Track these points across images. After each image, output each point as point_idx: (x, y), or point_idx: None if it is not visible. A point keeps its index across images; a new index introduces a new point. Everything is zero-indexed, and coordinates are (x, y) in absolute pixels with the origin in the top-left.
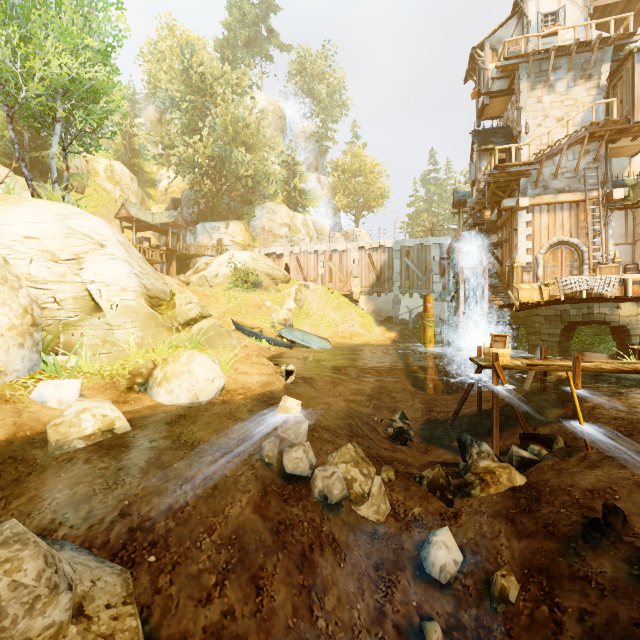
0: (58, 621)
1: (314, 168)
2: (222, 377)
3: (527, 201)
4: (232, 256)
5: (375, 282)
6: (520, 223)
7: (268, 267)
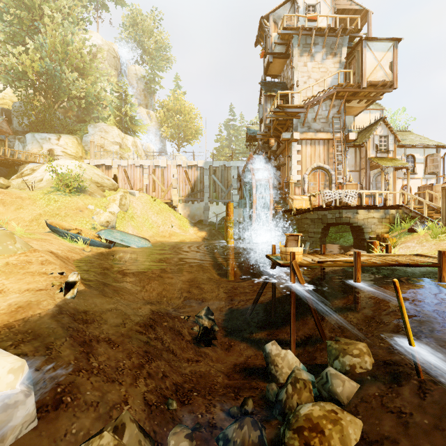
0: None
1: (144, 104)
2: None
3: (298, 135)
4: (59, 164)
5: (190, 193)
6: (293, 151)
7: (97, 176)
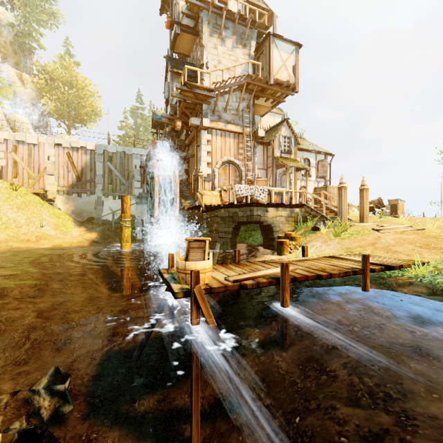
0: None
1: (14, 62)
2: None
3: (208, 122)
4: None
5: (75, 182)
6: (203, 140)
7: None
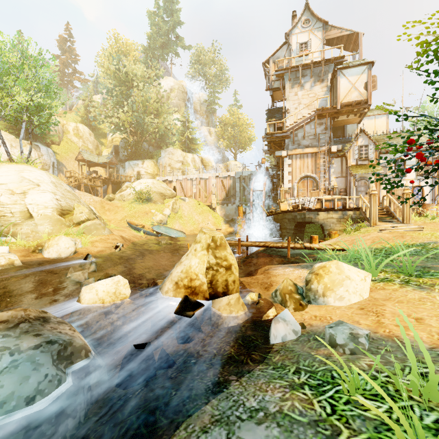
0: None
1: (206, 123)
2: (73, 247)
3: (286, 153)
4: (141, 182)
5: (225, 197)
6: (285, 165)
7: (162, 188)
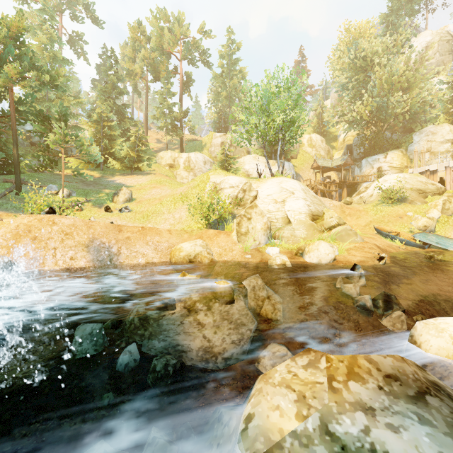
0: (264, 296)
1: None
2: (332, 253)
3: None
4: (385, 179)
5: None
6: None
7: (419, 183)
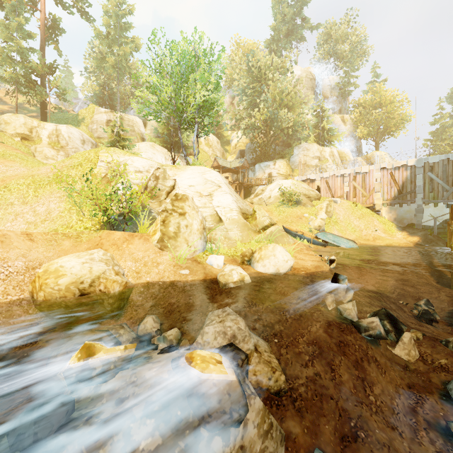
0: (251, 349)
1: (338, 110)
2: (292, 260)
3: None
4: (279, 184)
5: (397, 195)
6: None
7: (304, 189)
